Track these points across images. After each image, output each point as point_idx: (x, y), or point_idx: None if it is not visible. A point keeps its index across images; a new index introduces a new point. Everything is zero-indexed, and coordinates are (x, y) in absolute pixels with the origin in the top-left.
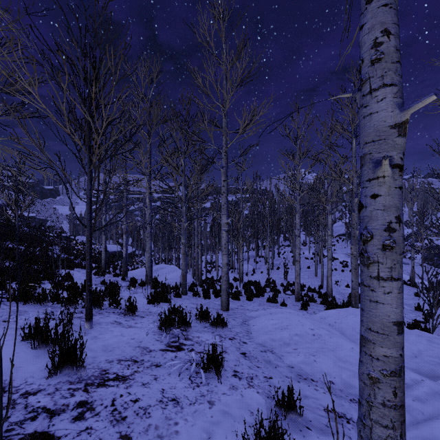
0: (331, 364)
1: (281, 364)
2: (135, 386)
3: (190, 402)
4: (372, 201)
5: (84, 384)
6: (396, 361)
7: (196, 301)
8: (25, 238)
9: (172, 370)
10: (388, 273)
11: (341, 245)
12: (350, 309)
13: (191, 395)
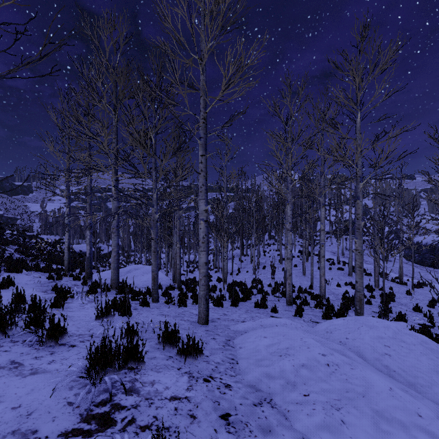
0: (371, 427)
1: (290, 434)
2: None
3: None
4: None
5: None
6: None
7: (167, 311)
8: None
9: None
10: None
11: (326, 243)
12: (360, 317)
13: None
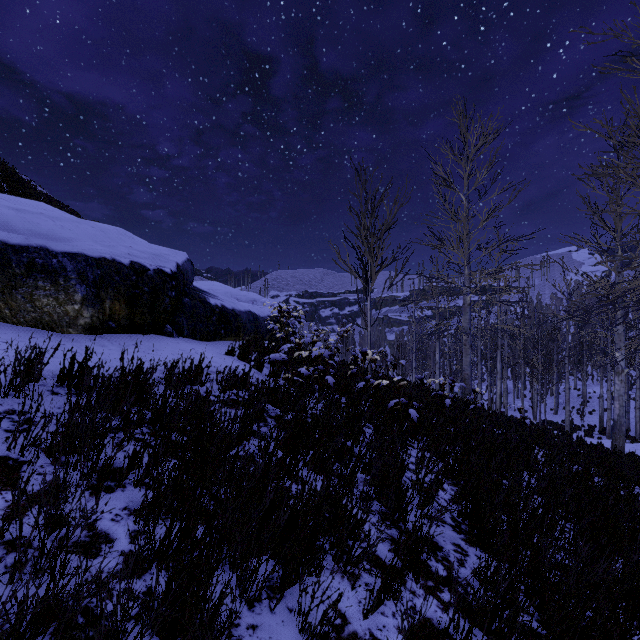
0: None
1: None
2: None
3: None
4: None
5: None
6: None
7: None
8: None
9: None
10: None
11: None
12: None
13: None
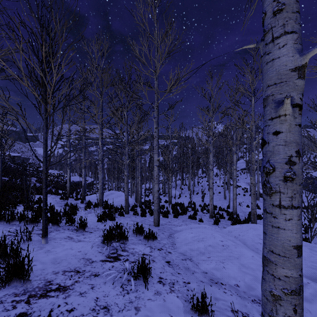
0: (237, 269)
1: (197, 270)
2: (73, 295)
3: (119, 309)
4: (274, 138)
5: (27, 296)
6: (296, 281)
7: (135, 219)
8: (10, 172)
9: (107, 279)
10: (289, 202)
11: (243, 176)
12: (250, 224)
13: (121, 302)
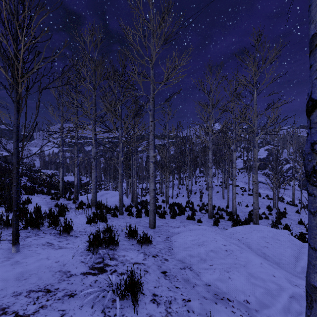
0: (244, 280)
1: (199, 282)
2: None
3: None
4: None
5: None
6: None
7: (129, 220)
8: None
9: (85, 301)
10: None
11: (240, 176)
12: (254, 225)
13: None
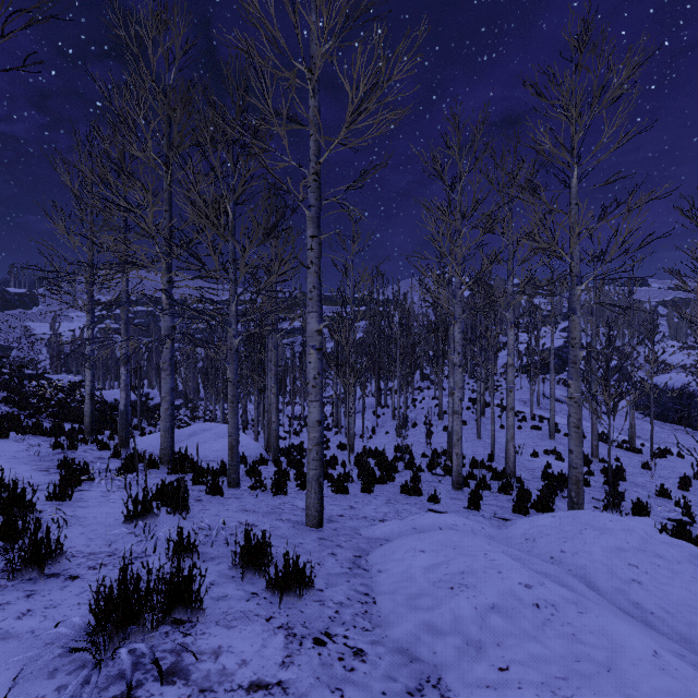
0: None
1: None
2: None
3: None
4: None
5: None
6: None
7: (254, 503)
8: None
9: None
10: None
11: None
12: (581, 512)
13: None
